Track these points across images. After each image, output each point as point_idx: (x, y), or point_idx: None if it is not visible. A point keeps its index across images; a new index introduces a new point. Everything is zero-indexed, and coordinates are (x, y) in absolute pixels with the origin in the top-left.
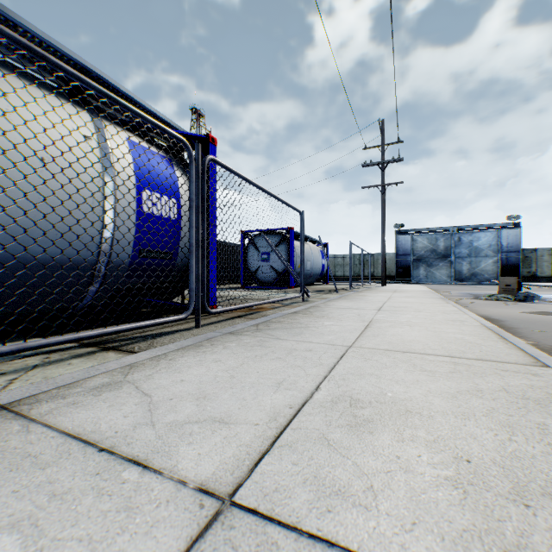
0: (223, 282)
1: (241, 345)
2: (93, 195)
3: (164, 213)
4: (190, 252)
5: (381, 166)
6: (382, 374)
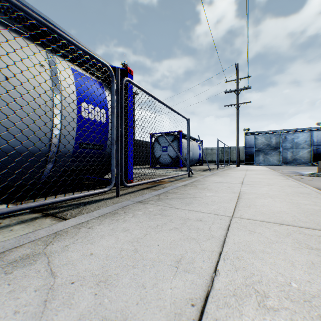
0: (140, 164)
1: (146, 213)
2: (35, 100)
3: (96, 118)
4: (112, 144)
5: (236, 92)
6: (272, 252)
